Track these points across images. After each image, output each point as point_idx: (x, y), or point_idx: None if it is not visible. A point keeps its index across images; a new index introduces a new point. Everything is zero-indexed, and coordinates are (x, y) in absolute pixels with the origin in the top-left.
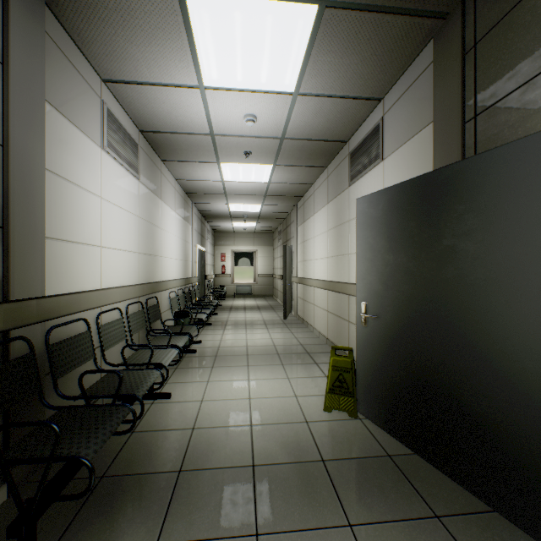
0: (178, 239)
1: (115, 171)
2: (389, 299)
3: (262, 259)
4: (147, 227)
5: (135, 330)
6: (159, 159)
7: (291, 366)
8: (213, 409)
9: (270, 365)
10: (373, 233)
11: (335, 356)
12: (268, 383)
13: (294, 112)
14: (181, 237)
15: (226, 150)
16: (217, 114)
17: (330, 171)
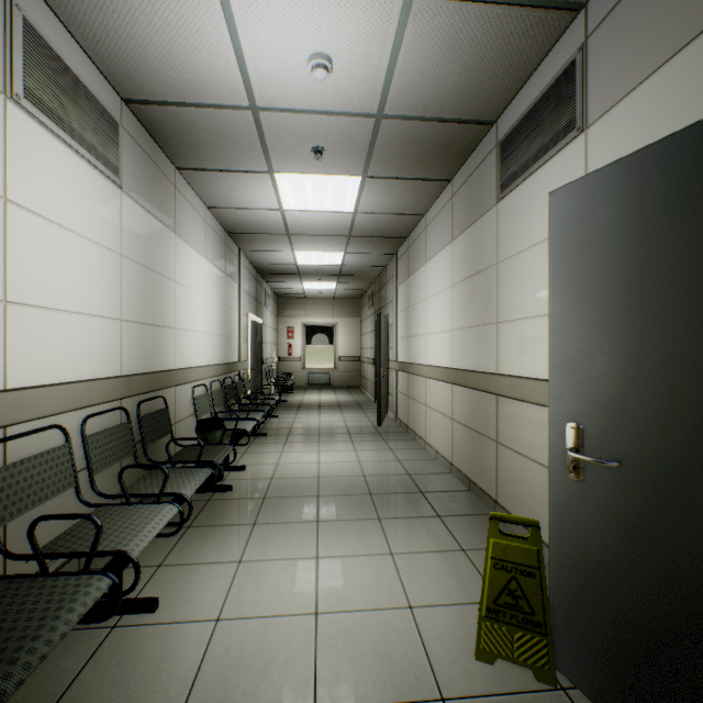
0: (213, 302)
1: (52, 155)
2: (660, 424)
3: (345, 336)
4: (143, 276)
5: (104, 464)
6: (171, 165)
7: (394, 523)
8: (236, 649)
9: (356, 520)
10: (602, 263)
11: (498, 536)
12: (354, 567)
13: (404, 46)
14: (218, 299)
15: (282, 146)
16: (257, 55)
17: (456, 185)
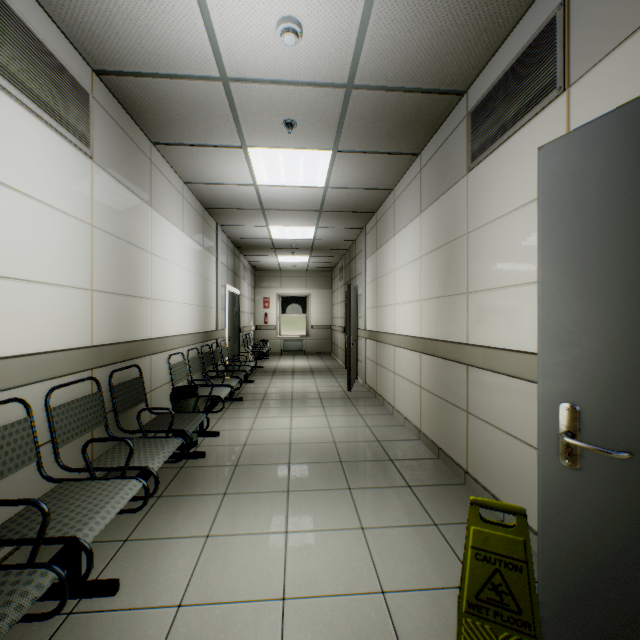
0: (190, 274)
1: (13, 120)
2: None
3: (317, 306)
4: (116, 247)
5: (70, 436)
6: (147, 140)
7: (365, 493)
8: None
9: (327, 490)
10: (606, 223)
11: (479, 523)
12: (323, 544)
13: (375, 7)
14: (196, 271)
15: (254, 119)
16: (225, 19)
17: (425, 159)
